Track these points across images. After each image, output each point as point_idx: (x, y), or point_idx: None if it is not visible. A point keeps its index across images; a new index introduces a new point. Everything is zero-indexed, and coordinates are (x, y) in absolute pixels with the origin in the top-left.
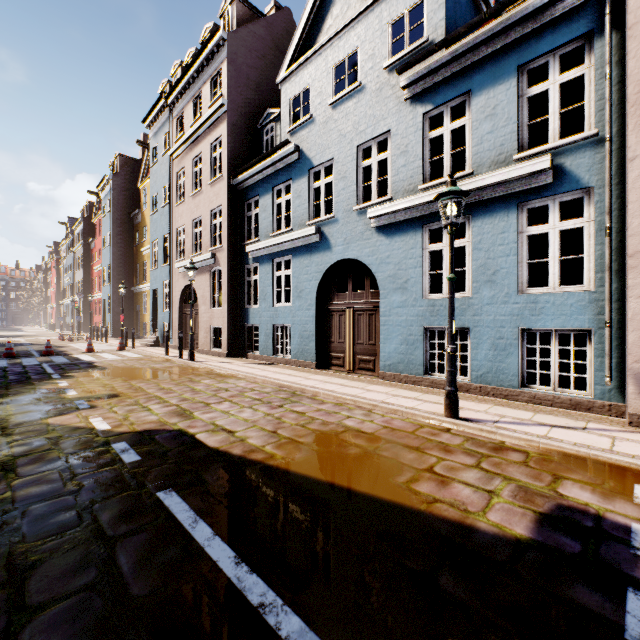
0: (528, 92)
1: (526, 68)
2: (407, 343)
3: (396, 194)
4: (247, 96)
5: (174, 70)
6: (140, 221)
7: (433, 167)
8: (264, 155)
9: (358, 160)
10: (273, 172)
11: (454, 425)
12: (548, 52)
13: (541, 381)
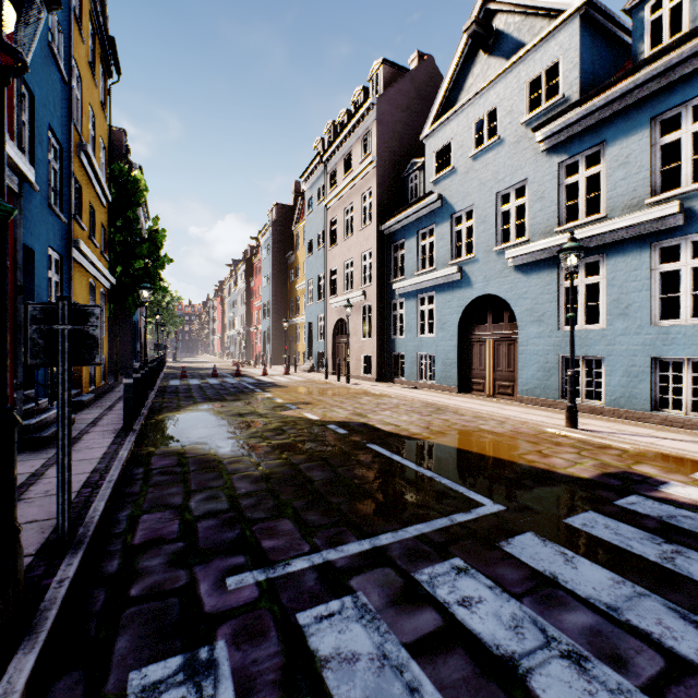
0: (661, 141)
1: (659, 119)
2: (543, 370)
3: (533, 236)
4: (393, 148)
5: (327, 129)
6: (293, 261)
7: (591, 182)
8: (410, 205)
9: (497, 205)
10: (418, 218)
11: (572, 433)
12: (680, 104)
13: (697, 412)
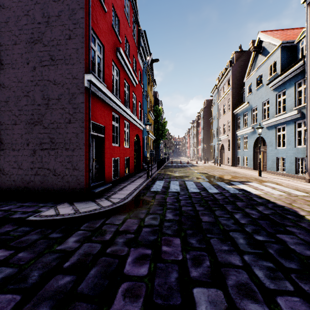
0: (297, 90)
1: (297, 83)
2: (272, 162)
3: (270, 117)
4: (238, 82)
5: (219, 74)
6: (211, 121)
7: None
8: (239, 105)
9: (262, 106)
10: (243, 109)
11: (258, 177)
12: (301, 79)
13: None
